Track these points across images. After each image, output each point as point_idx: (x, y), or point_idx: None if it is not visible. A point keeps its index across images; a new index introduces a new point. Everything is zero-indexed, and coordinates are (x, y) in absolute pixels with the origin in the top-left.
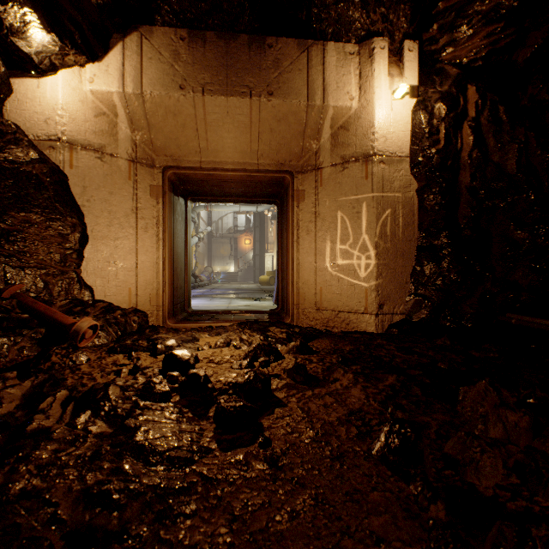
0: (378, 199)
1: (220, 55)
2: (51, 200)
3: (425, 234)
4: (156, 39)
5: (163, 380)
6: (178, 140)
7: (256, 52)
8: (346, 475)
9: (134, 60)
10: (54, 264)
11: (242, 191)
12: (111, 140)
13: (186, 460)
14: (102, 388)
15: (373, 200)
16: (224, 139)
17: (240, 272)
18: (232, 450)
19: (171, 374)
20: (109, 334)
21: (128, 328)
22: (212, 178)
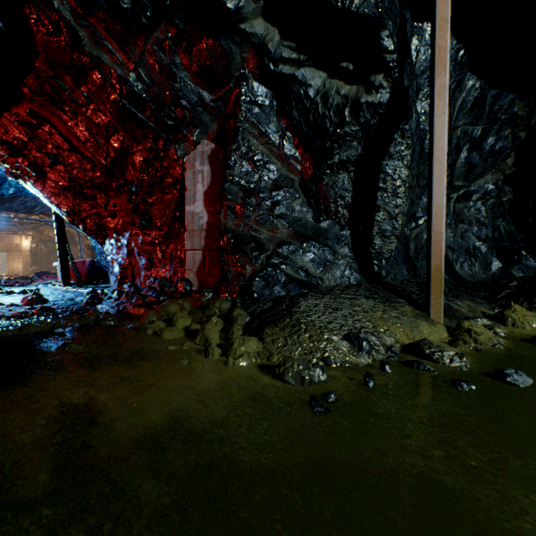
0: (24, 257)
1: None
2: None
3: (33, 262)
4: None
5: None
6: None
7: None
8: None
9: None
10: None
11: None
12: None
13: None
14: None
15: (23, 257)
16: None
17: None
18: None
19: None
20: None
21: None
22: None
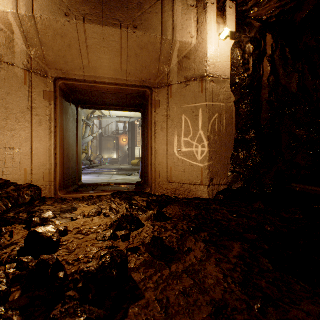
0: (210, 106)
1: None
2: None
3: (240, 131)
4: None
5: (1, 274)
6: (66, 57)
7: None
8: None
9: None
10: None
11: (117, 102)
12: (8, 51)
13: None
14: None
15: (206, 107)
16: (101, 59)
17: (120, 158)
18: None
19: (21, 260)
20: None
21: (20, 201)
22: (94, 90)
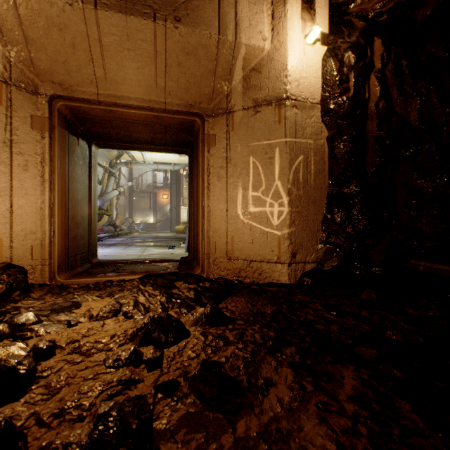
0: (291, 144)
1: None
2: None
3: (335, 182)
4: None
5: None
6: (68, 63)
7: None
8: None
9: None
10: None
11: (151, 137)
12: None
13: None
14: None
15: (286, 145)
16: (125, 69)
17: (159, 222)
18: None
19: None
20: None
21: None
22: (114, 117)
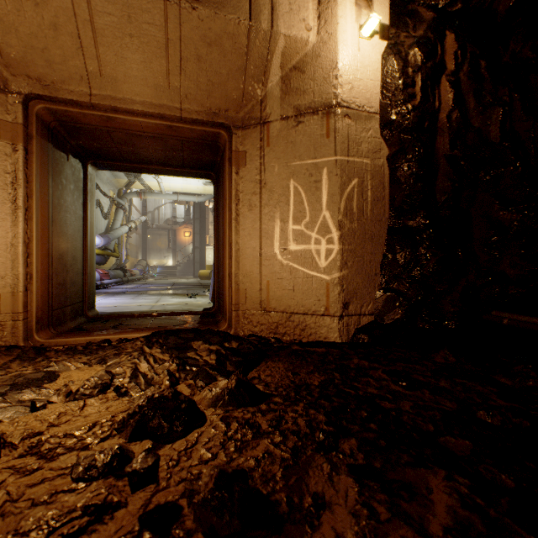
0: (343, 164)
1: None
2: None
3: (398, 213)
4: None
5: None
6: (49, 52)
7: None
8: None
9: None
10: None
11: (164, 156)
12: None
13: None
14: None
15: (336, 165)
16: (126, 62)
17: (179, 266)
18: None
19: None
20: None
21: None
22: (114, 127)
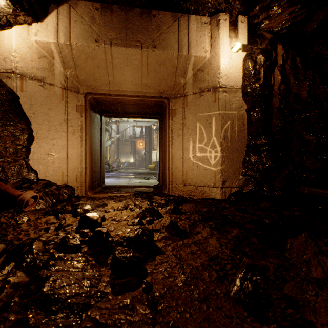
0: (222, 115)
1: (122, 20)
2: (7, 112)
3: (251, 137)
4: (80, 9)
5: (75, 236)
6: (95, 75)
7: (145, 20)
8: (211, 317)
9: (65, 22)
10: (9, 155)
11: (137, 110)
12: (50, 74)
13: (84, 305)
14: (29, 243)
15: (219, 115)
16: (124, 75)
17: (137, 162)
18: (121, 294)
19: (82, 231)
20: (46, 202)
21: (60, 198)
22: (117, 101)
